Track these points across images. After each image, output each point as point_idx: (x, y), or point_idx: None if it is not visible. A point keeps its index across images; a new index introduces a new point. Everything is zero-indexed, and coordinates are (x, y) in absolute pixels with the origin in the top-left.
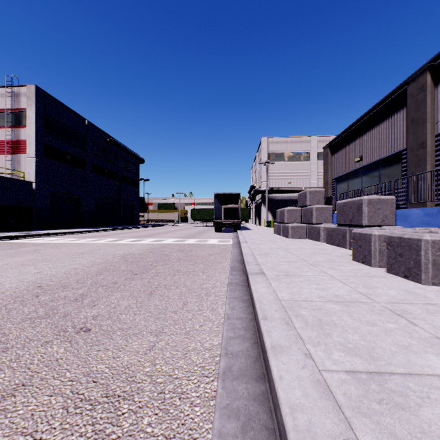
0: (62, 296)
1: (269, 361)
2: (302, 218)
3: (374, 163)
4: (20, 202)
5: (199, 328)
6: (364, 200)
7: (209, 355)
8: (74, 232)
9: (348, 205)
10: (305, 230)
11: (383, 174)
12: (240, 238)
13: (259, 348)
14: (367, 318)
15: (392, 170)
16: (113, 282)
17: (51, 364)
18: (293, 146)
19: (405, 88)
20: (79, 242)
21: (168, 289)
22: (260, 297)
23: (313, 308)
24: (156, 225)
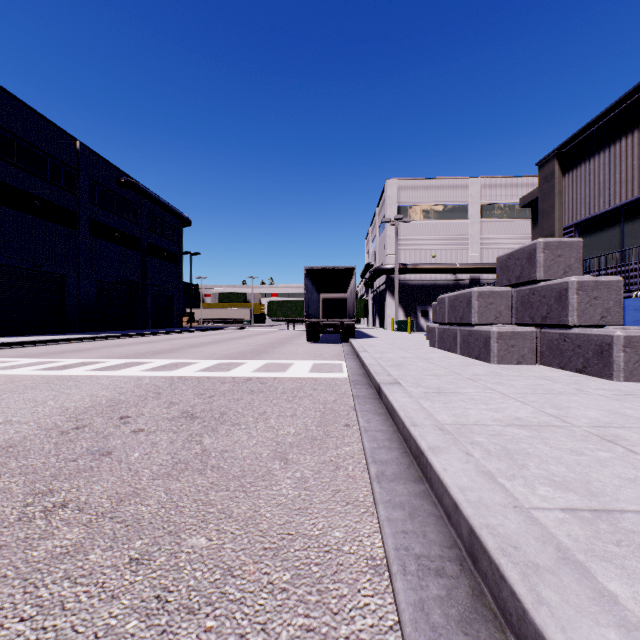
0: None
1: None
2: (513, 312)
3: None
4: None
5: None
6: None
7: None
8: (26, 342)
9: None
10: (534, 343)
11: None
12: (371, 365)
13: None
14: None
15: None
16: None
17: None
18: (440, 195)
19: None
20: None
21: None
22: None
23: None
24: (209, 329)
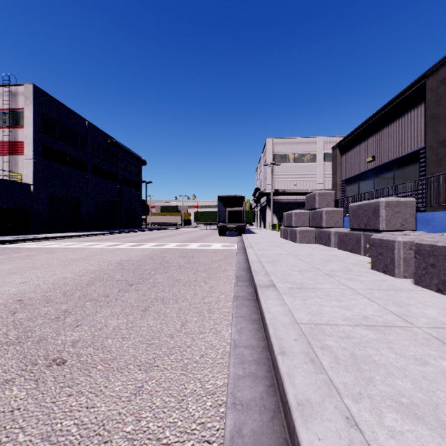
0: (43, 313)
1: (297, 432)
2: (310, 221)
3: (388, 164)
4: (18, 205)
5: (199, 360)
6: (382, 202)
7: (211, 404)
8: (73, 235)
9: (363, 208)
10: (314, 234)
11: (398, 175)
12: (246, 243)
13: (277, 394)
14: (413, 352)
15: (408, 171)
16: (103, 295)
17: (2, 418)
18: (299, 147)
19: (423, 82)
20: (76, 247)
21: (166, 304)
22: (273, 319)
23: (340, 335)
24: (158, 229)
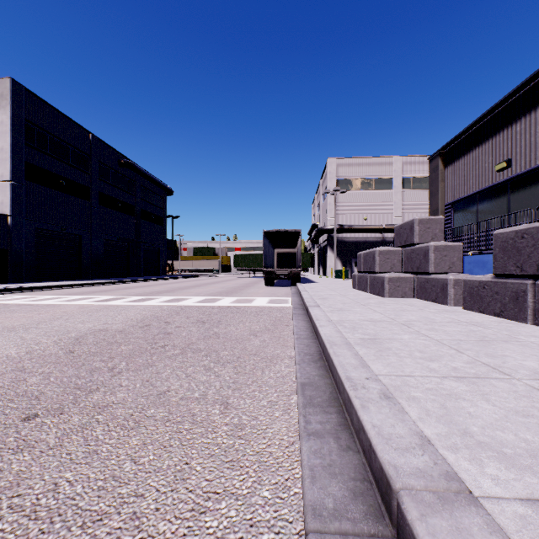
0: None
1: None
2: (403, 264)
3: (538, 169)
4: None
5: None
6: None
7: None
8: (63, 285)
9: (534, 234)
10: (412, 284)
11: None
12: (306, 298)
13: None
14: None
15: None
16: None
17: None
18: (371, 170)
19: None
20: (47, 303)
21: None
22: None
23: None
24: (187, 276)
